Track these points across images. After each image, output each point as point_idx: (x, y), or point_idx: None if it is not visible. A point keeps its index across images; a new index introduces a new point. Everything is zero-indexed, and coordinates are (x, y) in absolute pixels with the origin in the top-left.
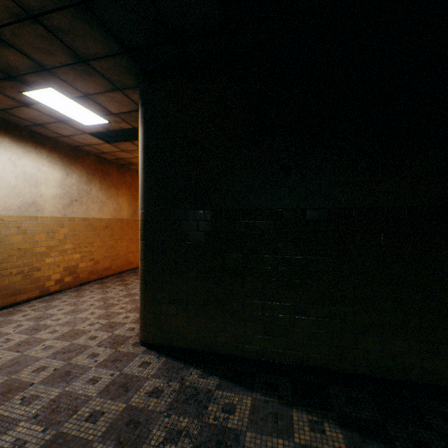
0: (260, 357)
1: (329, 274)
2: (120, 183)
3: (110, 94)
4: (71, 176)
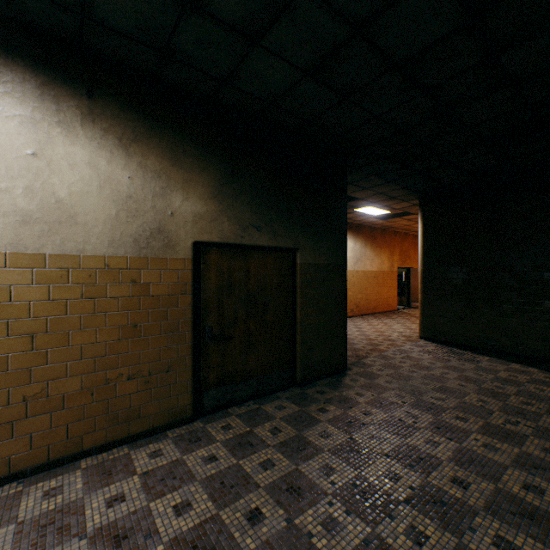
0: (499, 349)
1: (549, 304)
2: (382, 243)
3: (399, 203)
4: (356, 244)
